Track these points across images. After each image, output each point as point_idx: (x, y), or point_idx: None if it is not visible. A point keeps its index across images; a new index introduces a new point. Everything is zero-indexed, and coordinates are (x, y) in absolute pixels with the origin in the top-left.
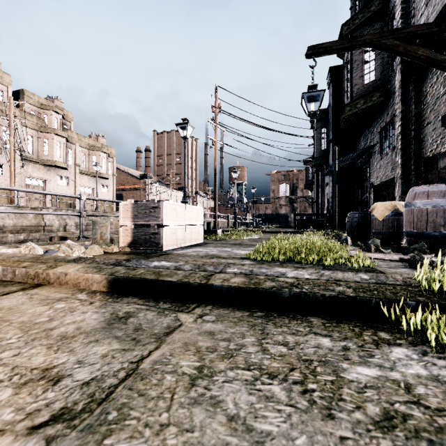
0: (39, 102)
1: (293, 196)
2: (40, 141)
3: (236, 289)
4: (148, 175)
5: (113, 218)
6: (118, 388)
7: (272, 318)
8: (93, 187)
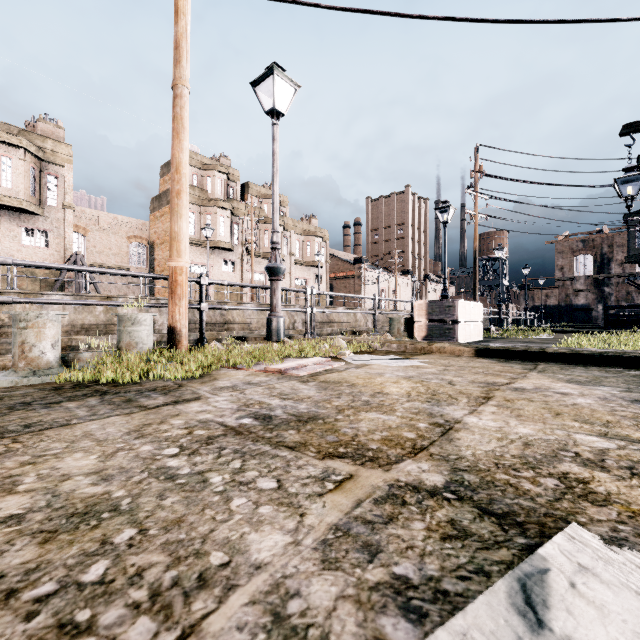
0: (260, 192)
1: (602, 275)
2: (261, 233)
3: (564, 354)
4: (364, 259)
5: (335, 314)
6: (535, 368)
7: (588, 365)
8: (307, 279)
